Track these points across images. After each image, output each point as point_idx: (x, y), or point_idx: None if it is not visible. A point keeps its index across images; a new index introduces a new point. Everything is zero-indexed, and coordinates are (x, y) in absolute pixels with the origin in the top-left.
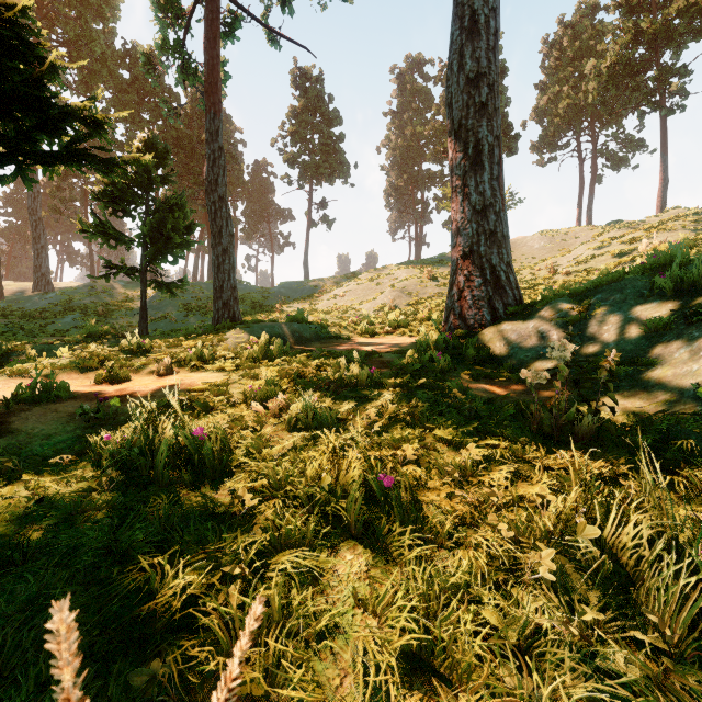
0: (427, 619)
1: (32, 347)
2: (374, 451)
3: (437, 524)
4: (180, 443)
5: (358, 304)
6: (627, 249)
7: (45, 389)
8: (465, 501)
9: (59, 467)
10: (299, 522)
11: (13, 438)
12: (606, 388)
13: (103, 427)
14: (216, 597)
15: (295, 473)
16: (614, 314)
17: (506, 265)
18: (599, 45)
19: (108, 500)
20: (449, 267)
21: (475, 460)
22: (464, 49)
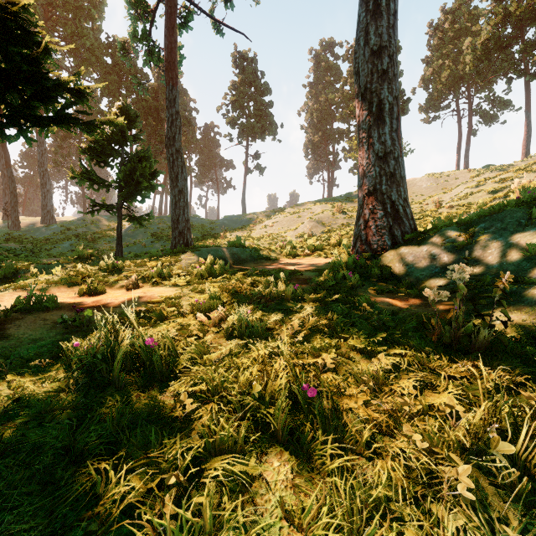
0: (350, 535)
1: (35, 266)
2: (298, 359)
3: (355, 431)
4: (137, 349)
5: (283, 232)
6: (500, 187)
7: (37, 301)
8: (380, 409)
9: (39, 368)
10: (232, 428)
11: (6, 342)
12: (493, 303)
13: (78, 333)
14: (154, 505)
15: (230, 379)
16: (497, 240)
17: (403, 201)
18: (474, 26)
19: (72, 401)
20: (354, 203)
21: (386, 368)
22: (369, 28)
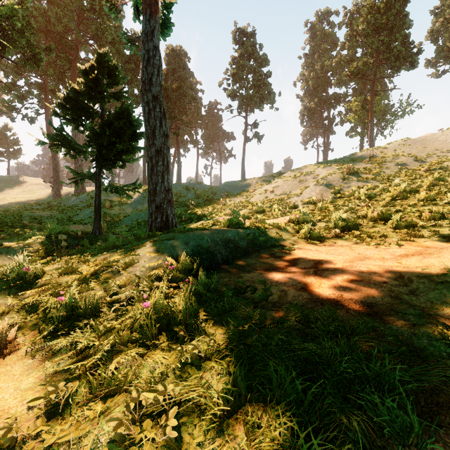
0: None
1: None
2: None
3: None
4: None
5: (285, 197)
6: None
7: None
8: None
9: None
10: None
11: None
12: None
13: None
14: None
15: None
16: None
17: None
18: None
19: None
20: (363, 163)
21: None
22: None
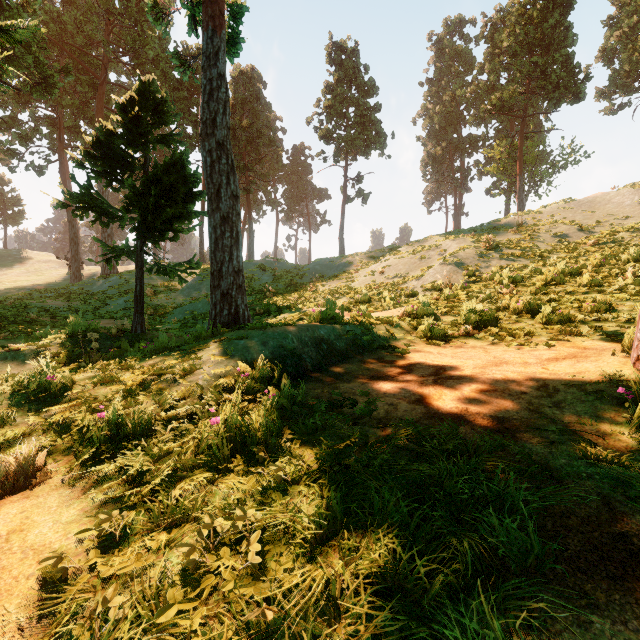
0: None
1: None
2: None
3: None
4: None
5: (400, 281)
6: None
7: None
8: None
9: None
10: None
11: None
12: None
13: None
14: None
15: None
16: None
17: None
18: None
19: None
20: (509, 233)
21: None
22: None
